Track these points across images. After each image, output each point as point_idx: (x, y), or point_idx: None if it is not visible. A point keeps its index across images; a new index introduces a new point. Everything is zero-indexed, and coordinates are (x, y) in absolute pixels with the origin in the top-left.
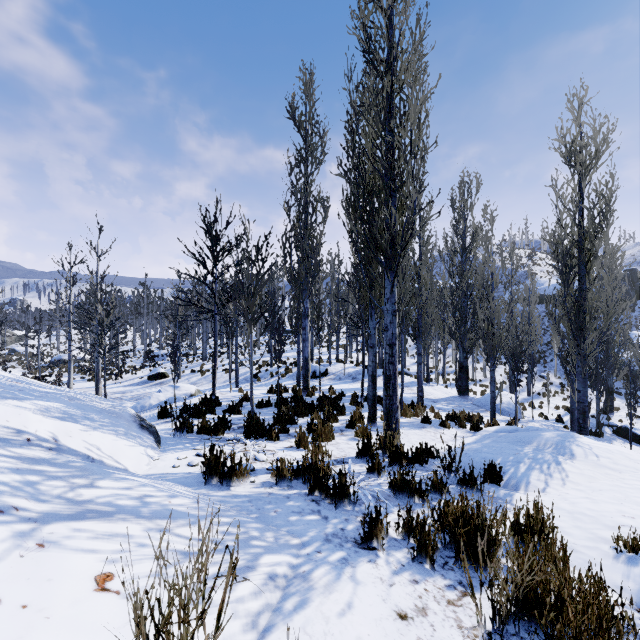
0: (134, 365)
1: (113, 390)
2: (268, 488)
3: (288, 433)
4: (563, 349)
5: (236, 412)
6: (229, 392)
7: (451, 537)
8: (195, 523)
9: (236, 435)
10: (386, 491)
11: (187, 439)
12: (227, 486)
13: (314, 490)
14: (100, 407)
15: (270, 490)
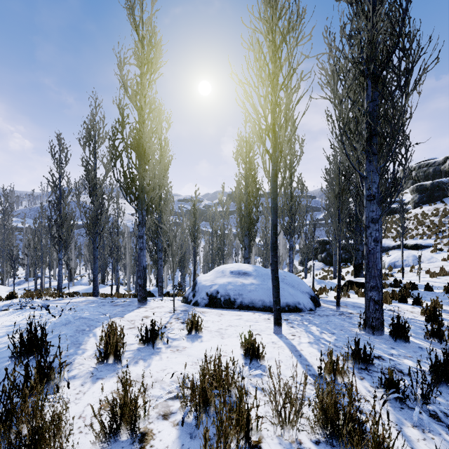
0: None
1: None
2: None
3: None
4: None
5: None
6: None
7: None
8: None
9: None
10: None
11: None
12: None
13: None
14: None
15: None
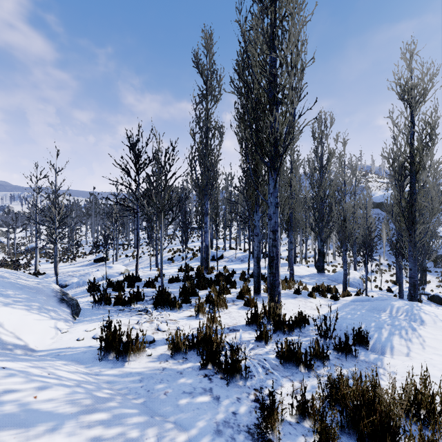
0: (85, 252)
1: (68, 269)
2: (163, 362)
3: (190, 303)
4: (389, 240)
5: (151, 286)
6: (149, 271)
7: (348, 422)
8: (56, 429)
9: (145, 306)
10: (274, 361)
11: (104, 310)
12: (122, 361)
13: (207, 364)
14: (23, 284)
15: (165, 364)
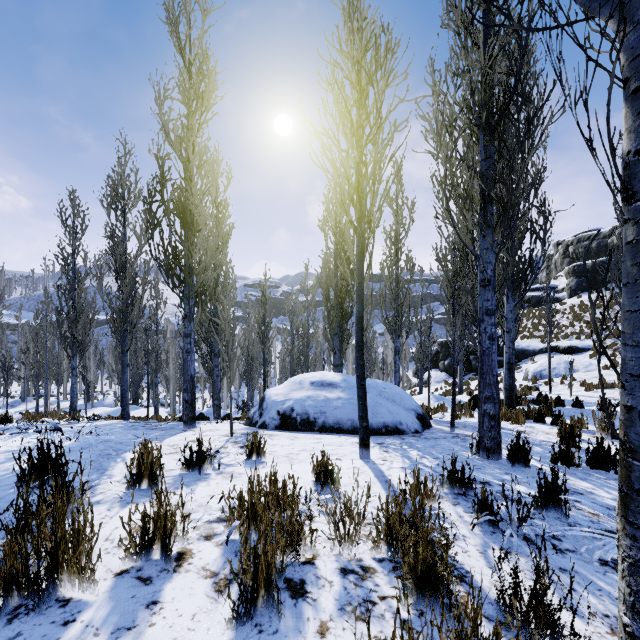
0: None
1: None
2: None
3: None
4: None
5: None
6: None
7: None
8: None
9: None
10: None
11: None
12: None
13: None
14: None
15: None
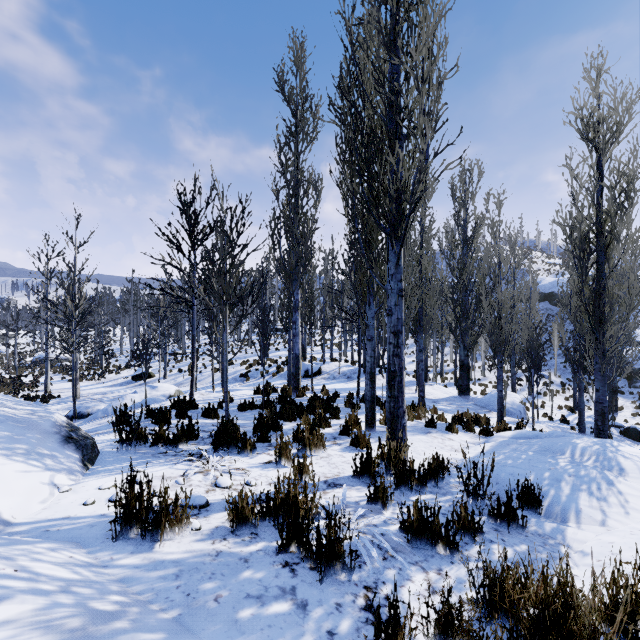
0: (119, 365)
1: (94, 391)
2: (218, 541)
3: (269, 442)
4: (562, 347)
5: (212, 416)
6: (212, 393)
7: None
8: None
9: (199, 448)
10: (397, 538)
11: (135, 454)
12: (152, 541)
13: (289, 544)
14: (7, 414)
15: (220, 545)
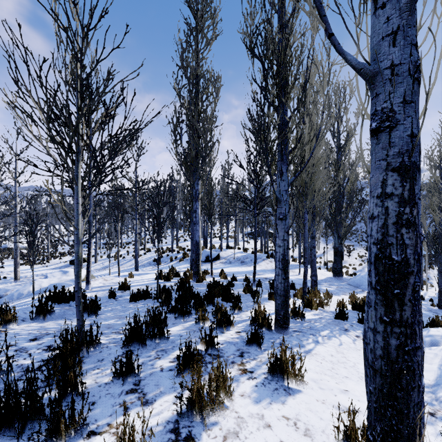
0: (64, 252)
1: (37, 273)
2: None
3: (137, 378)
4: None
5: (89, 312)
6: (117, 277)
7: None
8: None
9: None
10: None
11: None
12: None
13: None
14: None
15: None
